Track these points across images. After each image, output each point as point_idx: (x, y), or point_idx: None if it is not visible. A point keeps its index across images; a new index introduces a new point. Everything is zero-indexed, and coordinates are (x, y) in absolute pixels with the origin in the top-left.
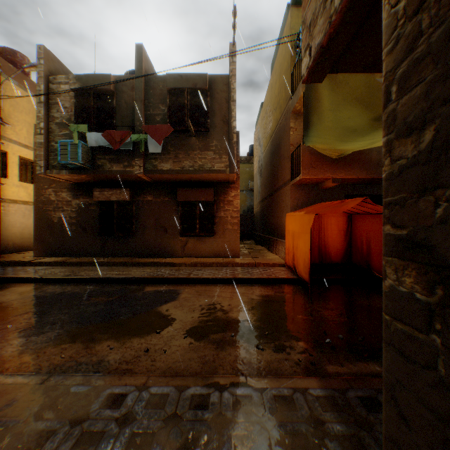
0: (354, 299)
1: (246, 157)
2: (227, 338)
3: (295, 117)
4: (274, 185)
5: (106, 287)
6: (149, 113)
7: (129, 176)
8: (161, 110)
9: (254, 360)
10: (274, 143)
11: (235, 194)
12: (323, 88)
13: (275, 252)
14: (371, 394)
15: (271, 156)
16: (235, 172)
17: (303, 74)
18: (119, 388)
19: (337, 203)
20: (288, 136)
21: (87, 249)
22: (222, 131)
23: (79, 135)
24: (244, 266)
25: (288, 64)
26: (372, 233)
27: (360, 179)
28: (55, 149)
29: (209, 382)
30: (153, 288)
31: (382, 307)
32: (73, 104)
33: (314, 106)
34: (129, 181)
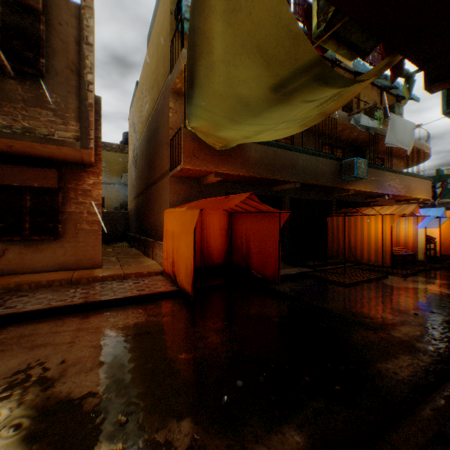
0: (241, 309)
1: (119, 145)
2: None
3: (175, 97)
4: (151, 177)
5: None
6: None
7: None
8: None
9: None
10: (151, 127)
11: (96, 182)
12: (216, 17)
13: (152, 256)
14: None
15: (148, 143)
16: (91, 148)
17: None
18: None
19: (222, 199)
20: (167, 118)
21: None
22: (69, 84)
23: None
24: (107, 280)
25: (167, 32)
26: (252, 232)
27: (241, 177)
28: None
29: None
30: None
31: None
32: None
33: (203, 50)
34: None
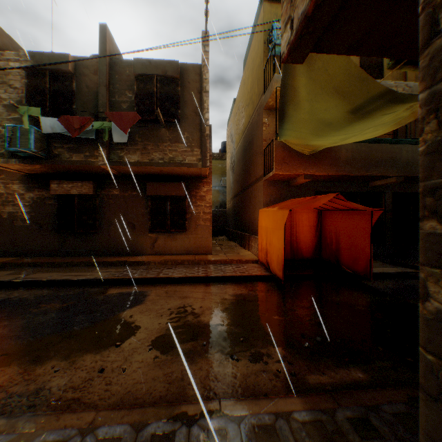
0: (327, 296)
1: (218, 154)
2: (198, 348)
3: (268, 113)
4: (247, 181)
5: (62, 291)
6: (114, 100)
7: (91, 167)
8: (128, 97)
9: (229, 374)
10: (247, 138)
11: (208, 189)
12: (300, 75)
13: (248, 248)
14: (362, 414)
15: (244, 152)
16: (207, 166)
17: (283, 52)
18: (55, 433)
19: (310, 199)
20: (261, 132)
21: (43, 247)
22: (194, 122)
23: (33, 120)
24: (217, 264)
25: (261, 59)
26: (341, 228)
27: (330, 176)
28: (3, 134)
29: (174, 414)
30: (117, 290)
31: (419, 340)
32: (25, 85)
33: (291, 95)
34: (92, 173)
